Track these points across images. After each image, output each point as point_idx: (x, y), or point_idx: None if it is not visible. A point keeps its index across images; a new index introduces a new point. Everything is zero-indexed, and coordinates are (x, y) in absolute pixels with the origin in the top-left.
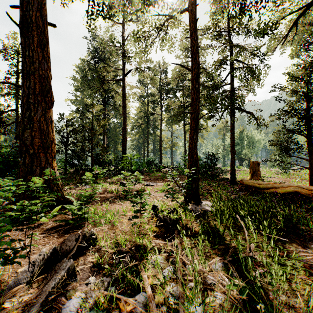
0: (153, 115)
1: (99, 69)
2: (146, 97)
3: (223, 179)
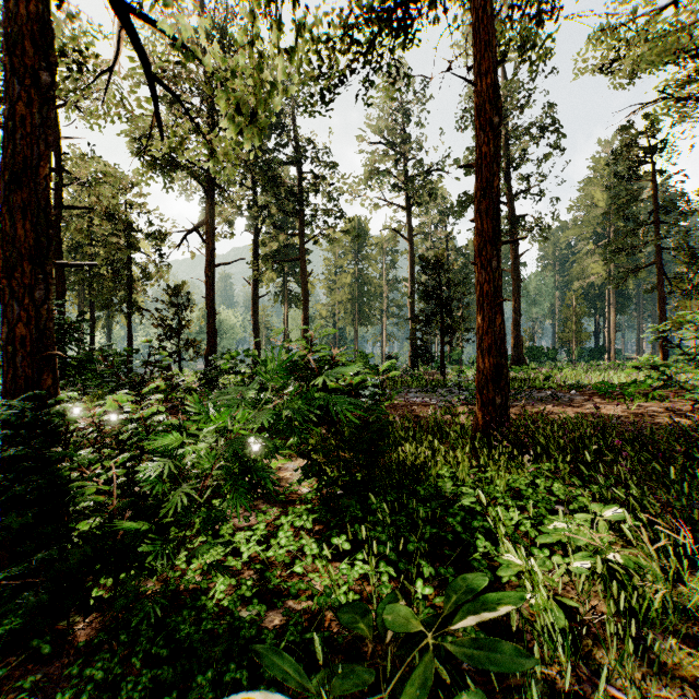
0: None
1: None
2: None
3: None
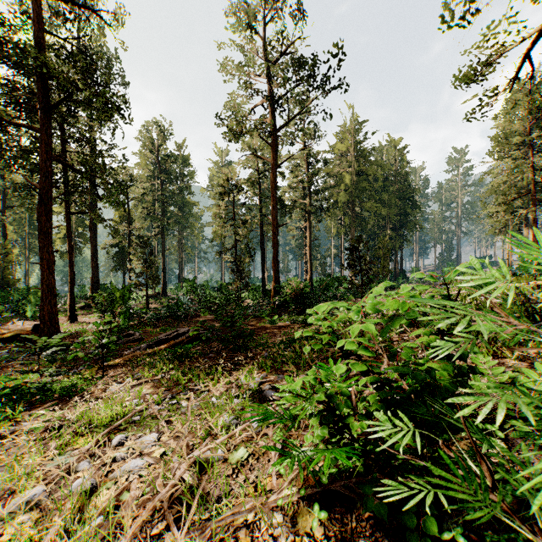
0: None
1: None
2: None
3: None
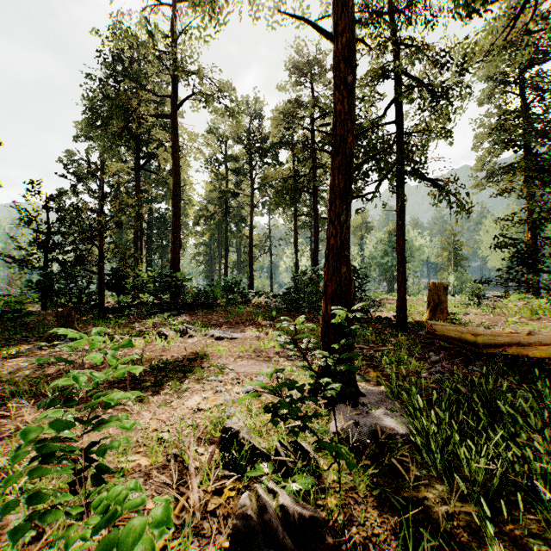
0: (236, 196)
1: (121, 92)
2: (224, 161)
3: (377, 319)
